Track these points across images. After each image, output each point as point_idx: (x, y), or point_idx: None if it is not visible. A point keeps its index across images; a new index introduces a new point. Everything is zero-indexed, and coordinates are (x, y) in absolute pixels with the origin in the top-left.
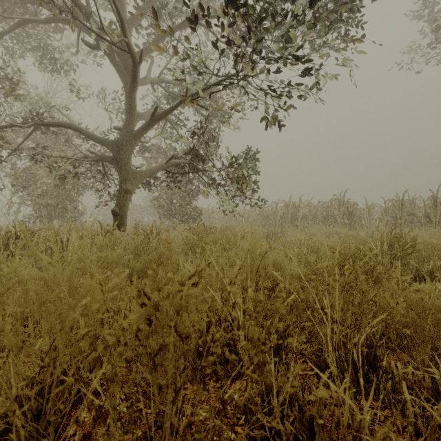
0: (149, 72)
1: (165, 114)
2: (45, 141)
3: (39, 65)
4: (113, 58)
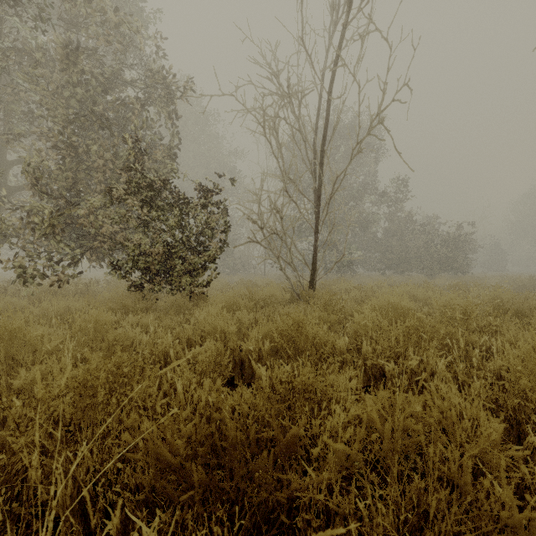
0: None
1: None
2: None
3: None
4: None
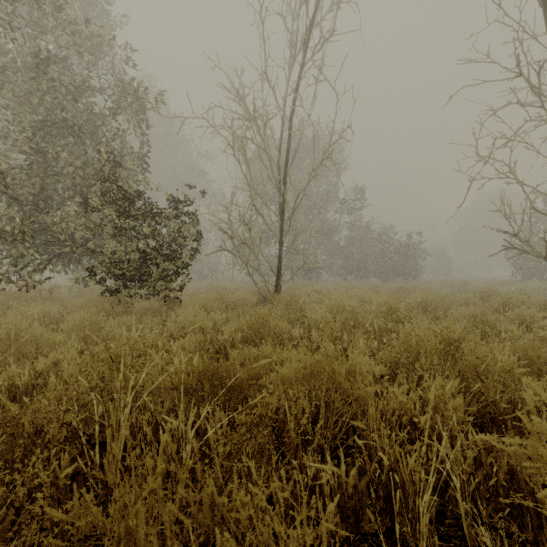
0: None
1: None
2: None
3: None
4: None
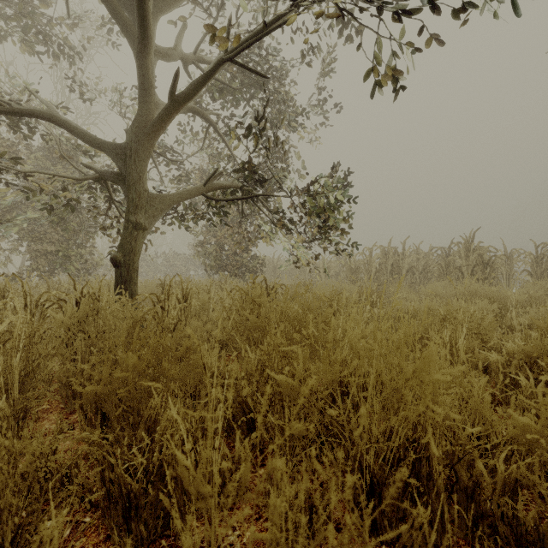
0: (179, 40)
1: (197, 91)
2: (46, 164)
3: (22, 43)
4: (113, 3)
